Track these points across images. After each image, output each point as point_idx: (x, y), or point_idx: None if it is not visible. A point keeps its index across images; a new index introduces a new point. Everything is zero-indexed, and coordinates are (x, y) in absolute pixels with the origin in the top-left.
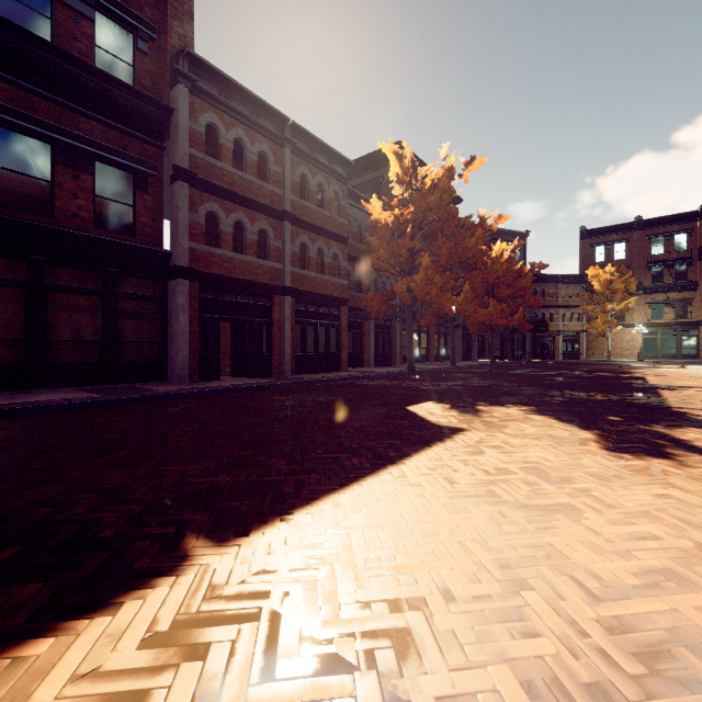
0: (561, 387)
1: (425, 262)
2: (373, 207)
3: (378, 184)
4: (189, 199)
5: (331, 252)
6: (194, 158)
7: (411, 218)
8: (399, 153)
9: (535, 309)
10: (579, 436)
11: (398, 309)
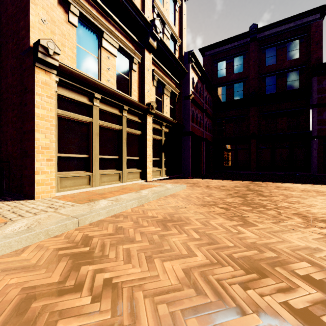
0: None
1: None
2: None
3: None
4: (318, 112)
5: None
6: (320, 97)
7: None
8: None
9: None
10: None
11: None
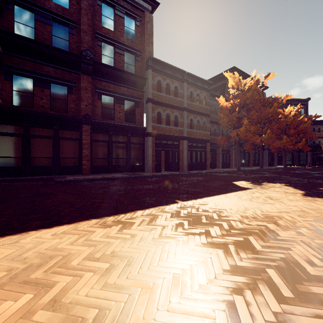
0: (311, 178)
1: (245, 122)
2: (220, 101)
3: (224, 87)
4: (151, 108)
5: (202, 121)
6: (153, 93)
7: (238, 104)
8: (233, 76)
9: (314, 139)
10: (297, 192)
11: (233, 142)
